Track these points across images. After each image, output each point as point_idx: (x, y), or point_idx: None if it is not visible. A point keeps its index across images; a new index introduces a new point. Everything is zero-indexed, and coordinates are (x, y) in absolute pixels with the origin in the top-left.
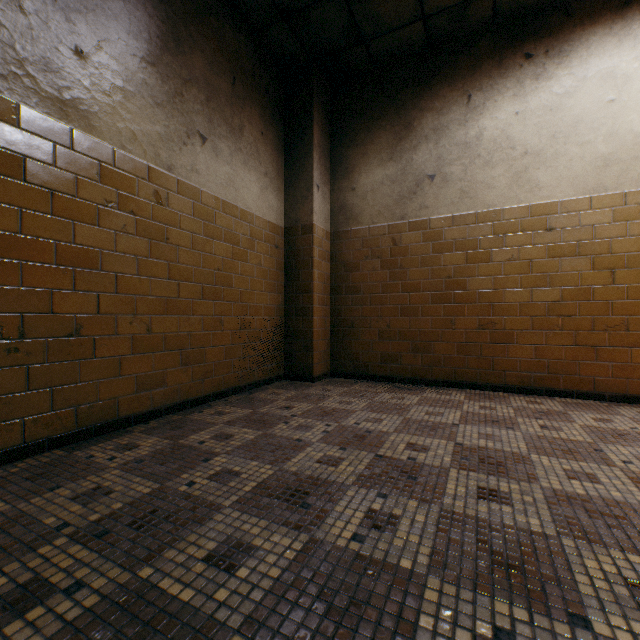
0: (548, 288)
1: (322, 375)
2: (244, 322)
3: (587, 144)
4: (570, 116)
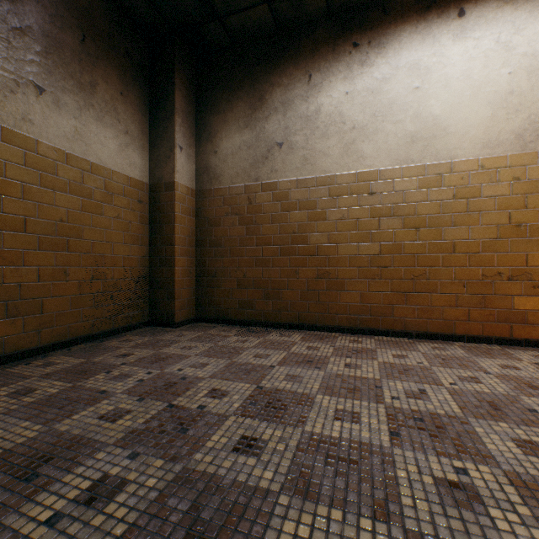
0: (370, 243)
1: (186, 321)
2: (97, 272)
3: (399, 123)
4: (387, 98)
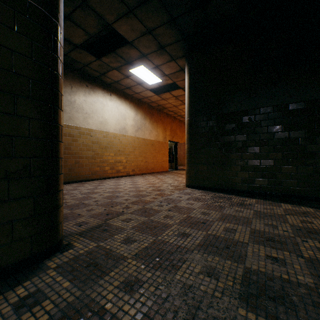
0: (91, 152)
1: None
2: None
3: (99, 117)
4: (96, 108)
